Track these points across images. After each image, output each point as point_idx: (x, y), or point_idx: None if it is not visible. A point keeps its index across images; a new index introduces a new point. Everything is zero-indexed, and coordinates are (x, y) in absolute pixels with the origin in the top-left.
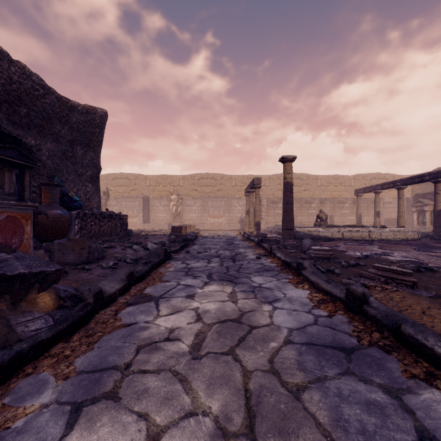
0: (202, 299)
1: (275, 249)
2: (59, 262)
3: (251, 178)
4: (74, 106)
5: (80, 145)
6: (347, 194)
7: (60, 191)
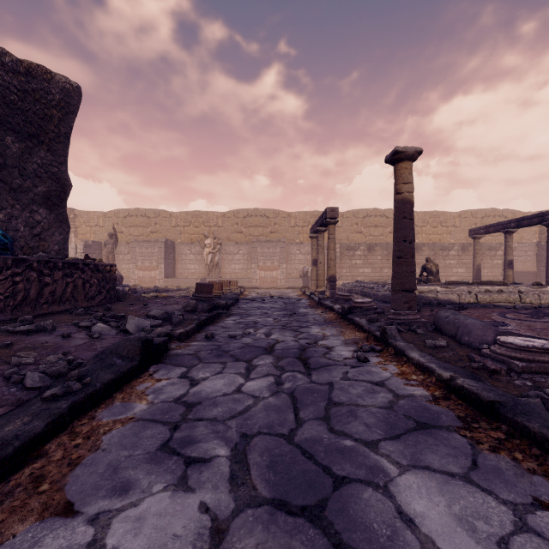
0: None
1: (396, 336)
2: None
3: (317, 215)
4: None
5: (13, 132)
6: (450, 238)
7: None
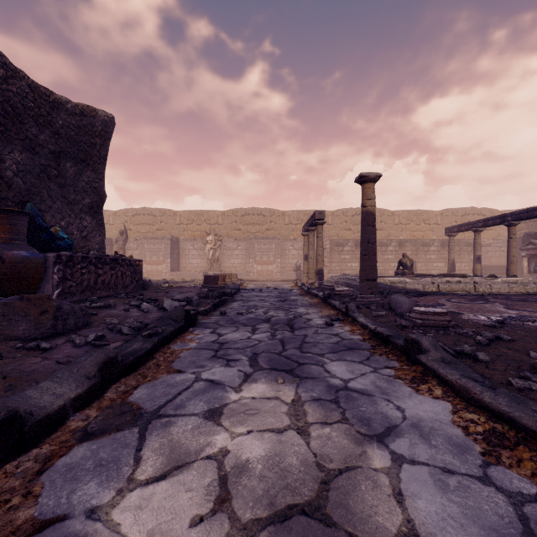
0: (237, 423)
1: (354, 310)
2: (2, 335)
3: (310, 213)
4: (59, 102)
5: (71, 159)
6: (432, 235)
7: (35, 224)
